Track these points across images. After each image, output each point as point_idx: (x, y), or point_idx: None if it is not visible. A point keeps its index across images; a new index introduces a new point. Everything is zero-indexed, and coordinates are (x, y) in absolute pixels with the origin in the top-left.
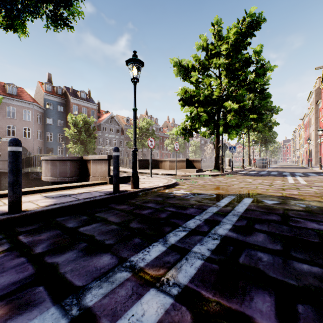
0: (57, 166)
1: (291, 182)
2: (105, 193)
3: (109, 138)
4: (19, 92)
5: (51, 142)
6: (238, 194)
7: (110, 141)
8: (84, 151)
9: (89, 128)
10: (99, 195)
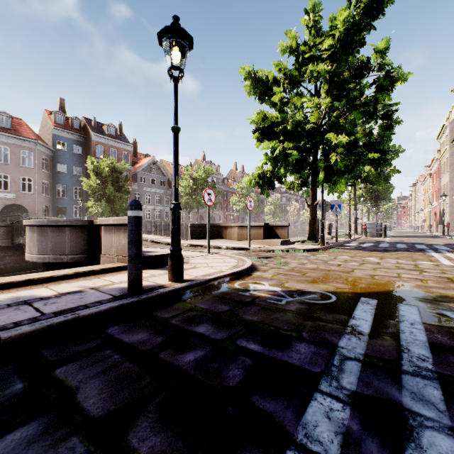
0: (49, 236)
1: (448, 263)
2: (113, 293)
3: (149, 193)
4: (16, 124)
5: (63, 198)
6: (378, 293)
7: (151, 198)
8: (110, 211)
9: (118, 179)
10: (97, 299)
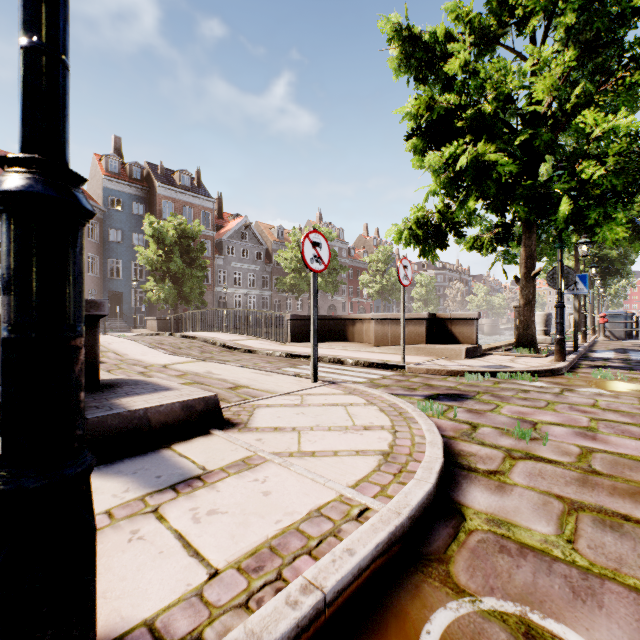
0: None
1: None
2: None
3: (239, 270)
4: None
5: (118, 279)
6: None
7: (242, 277)
8: (177, 297)
9: (190, 248)
10: None
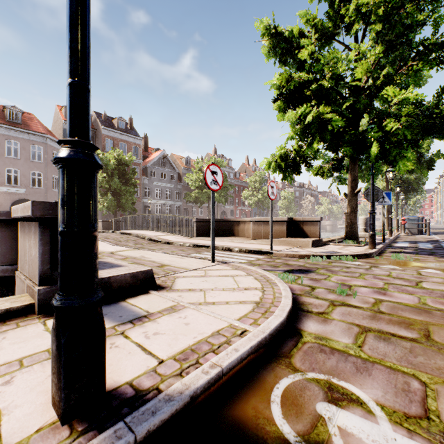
0: None
1: None
2: None
3: (159, 187)
4: (27, 119)
5: None
6: None
7: (161, 192)
8: (116, 206)
9: (125, 172)
10: None
